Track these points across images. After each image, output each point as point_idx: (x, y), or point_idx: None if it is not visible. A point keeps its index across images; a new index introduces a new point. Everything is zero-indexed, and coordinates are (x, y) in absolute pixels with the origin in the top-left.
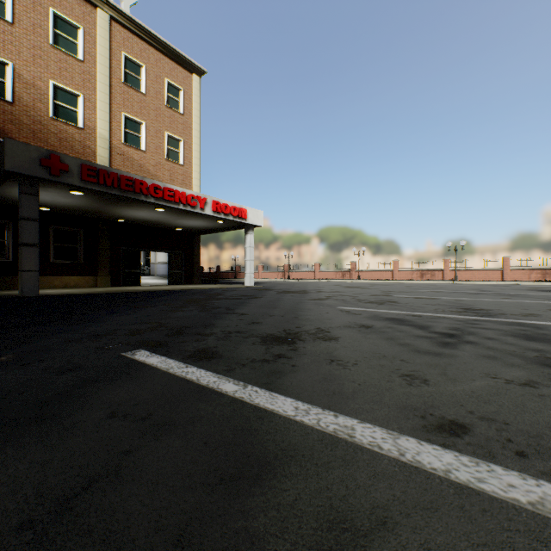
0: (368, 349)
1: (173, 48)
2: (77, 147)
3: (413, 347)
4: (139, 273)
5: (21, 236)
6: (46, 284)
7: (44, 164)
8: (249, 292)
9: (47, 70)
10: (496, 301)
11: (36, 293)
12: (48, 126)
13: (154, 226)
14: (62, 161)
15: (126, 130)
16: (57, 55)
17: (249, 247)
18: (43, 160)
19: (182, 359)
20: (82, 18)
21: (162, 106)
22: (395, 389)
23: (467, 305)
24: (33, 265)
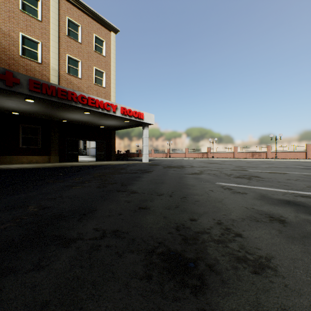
0: None
1: (98, 15)
2: (37, 75)
3: None
4: (77, 154)
5: None
6: (17, 161)
7: (0, 78)
8: (144, 167)
9: (18, 26)
10: None
11: None
12: (18, 61)
13: (87, 125)
14: (15, 76)
15: (69, 65)
16: (24, 17)
17: (145, 137)
18: None
19: None
20: None
21: (91, 51)
22: None
23: None
24: None
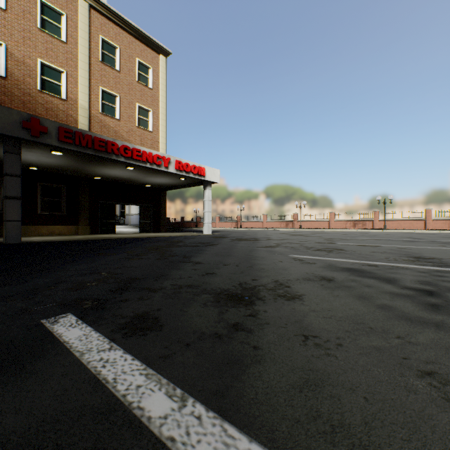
0: (345, 316)
1: (143, 32)
2: (61, 116)
3: (398, 312)
4: (114, 223)
5: (5, 190)
6: (34, 232)
7: (25, 126)
8: (206, 239)
9: (35, 50)
10: (438, 249)
11: (19, 240)
12: (36, 98)
13: (127, 183)
14: (41, 124)
15: (103, 101)
16: (44, 37)
17: (207, 200)
18: (24, 123)
19: (111, 332)
20: (65, 6)
21: (134, 81)
22: (433, 416)
23: (413, 253)
24: (15, 216)
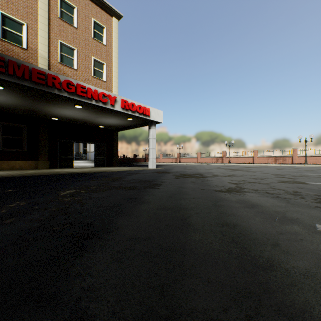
0: None
1: None
2: None
3: None
4: (72, 158)
5: None
6: None
7: None
8: (149, 175)
9: None
10: None
11: None
12: None
13: (84, 125)
14: None
15: (62, 53)
16: None
17: (151, 138)
18: None
19: None
20: None
21: (89, 38)
22: None
23: None
24: None
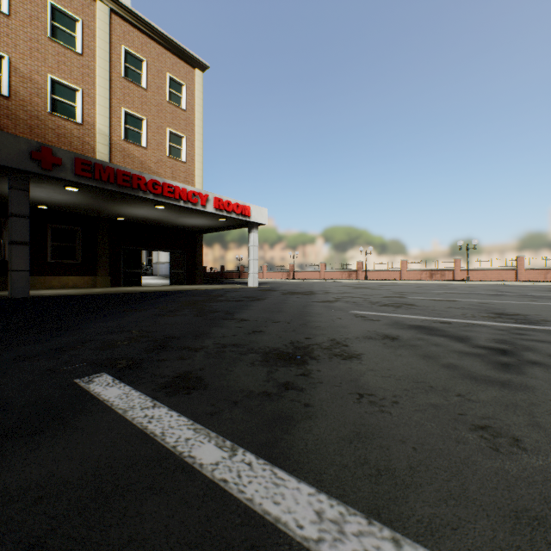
0: (406, 375)
1: (175, 42)
2: (75, 143)
3: (464, 371)
4: (139, 273)
5: (11, 233)
6: (43, 284)
7: (34, 157)
8: (252, 293)
9: (45, 63)
10: (526, 304)
11: (27, 294)
12: (46, 122)
13: (155, 225)
14: (54, 154)
15: (127, 126)
16: (55, 48)
17: (252, 246)
18: (33, 153)
19: (152, 391)
20: (81, 10)
21: (163, 101)
22: (477, 462)
23: (495, 308)
24: (23, 265)
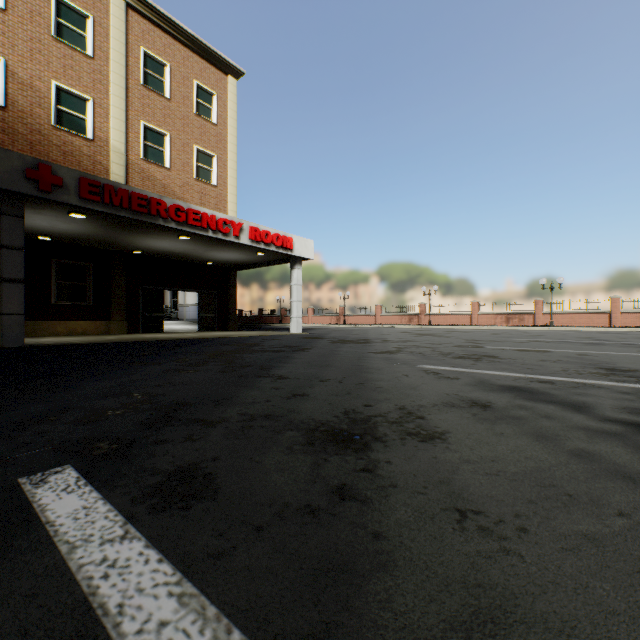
0: (522, 471)
1: (204, 43)
2: (85, 163)
3: (608, 463)
4: (162, 317)
5: (1, 269)
6: (46, 331)
7: (29, 177)
8: (294, 341)
9: (48, 67)
10: (637, 356)
11: (21, 342)
12: (49, 137)
13: (181, 260)
14: (54, 173)
15: (147, 143)
16: (60, 50)
17: (295, 285)
18: (28, 171)
19: (130, 502)
20: (91, 5)
21: (190, 114)
22: None
23: (602, 362)
24: (16, 307)
